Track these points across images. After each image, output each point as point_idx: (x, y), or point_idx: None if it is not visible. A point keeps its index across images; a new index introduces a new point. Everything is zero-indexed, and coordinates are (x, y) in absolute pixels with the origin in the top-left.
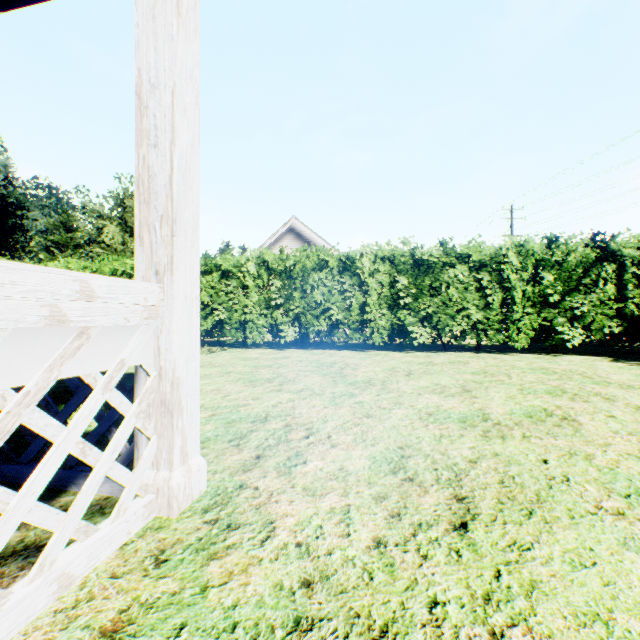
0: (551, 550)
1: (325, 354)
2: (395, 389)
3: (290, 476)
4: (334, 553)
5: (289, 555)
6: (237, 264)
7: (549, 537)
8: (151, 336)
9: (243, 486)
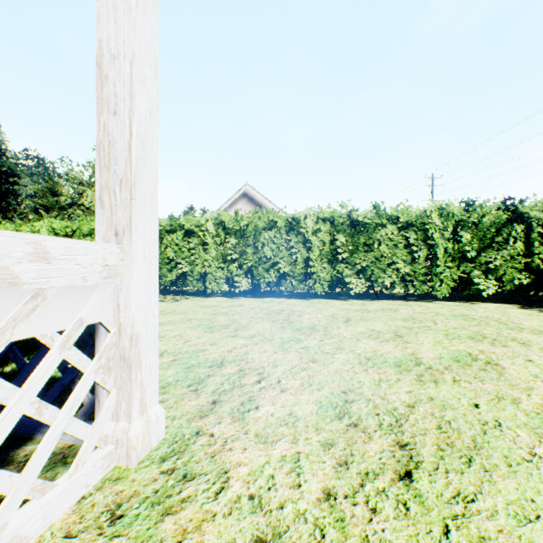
0: (494, 502)
1: (274, 302)
2: (336, 335)
3: (243, 422)
4: (286, 507)
5: (242, 509)
6: (198, 224)
7: (491, 487)
8: (111, 294)
9: (199, 433)
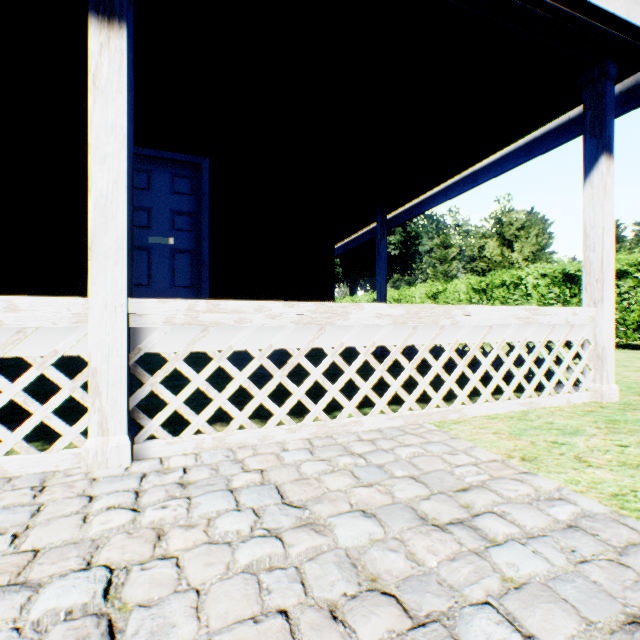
0: None
1: None
2: None
3: None
4: None
5: None
6: (632, 263)
7: None
8: (590, 328)
9: None
